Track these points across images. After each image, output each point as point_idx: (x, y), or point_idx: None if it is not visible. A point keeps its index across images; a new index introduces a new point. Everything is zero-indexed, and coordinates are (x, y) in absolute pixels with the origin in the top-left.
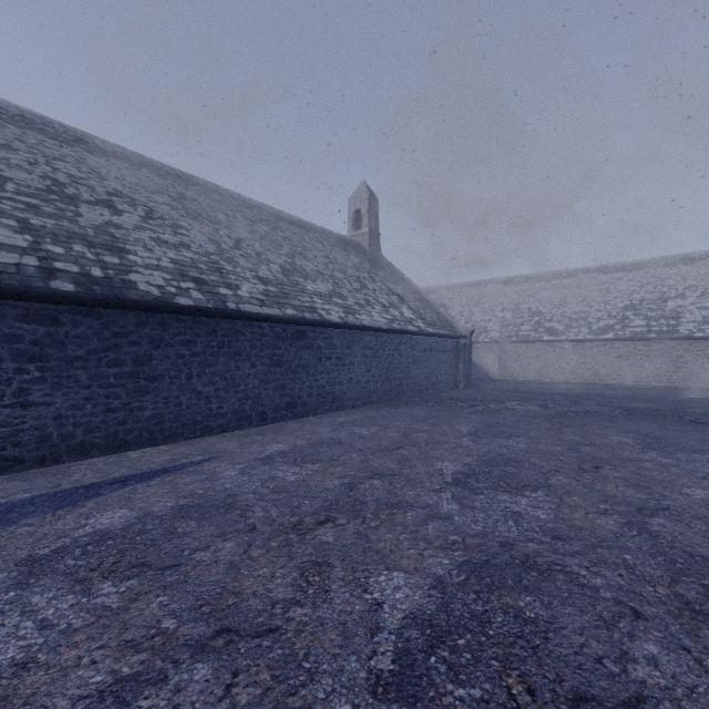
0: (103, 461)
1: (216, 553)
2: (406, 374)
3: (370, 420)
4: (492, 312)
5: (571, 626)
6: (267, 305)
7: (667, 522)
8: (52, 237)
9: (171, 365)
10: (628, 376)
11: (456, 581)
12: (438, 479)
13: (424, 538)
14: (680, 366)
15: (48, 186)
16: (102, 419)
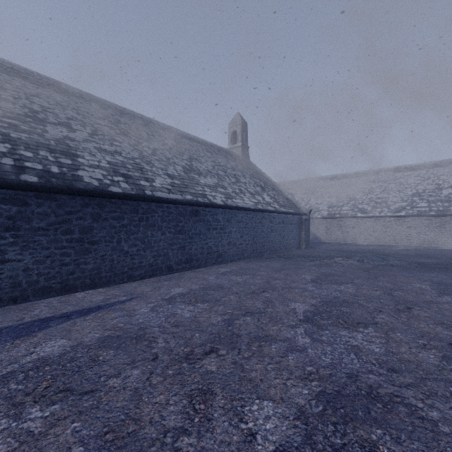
0: (57, 300)
1: (125, 380)
2: (266, 239)
3: (243, 270)
4: (322, 198)
5: None
6: (173, 192)
7: None
8: (25, 145)
9: (106, 233)
10: (415, 240)
11: (316, 411)
12: (293, 316)
13: (286, 369)
14: (451, 233)
15: (25, 113)
16: (58, 270)
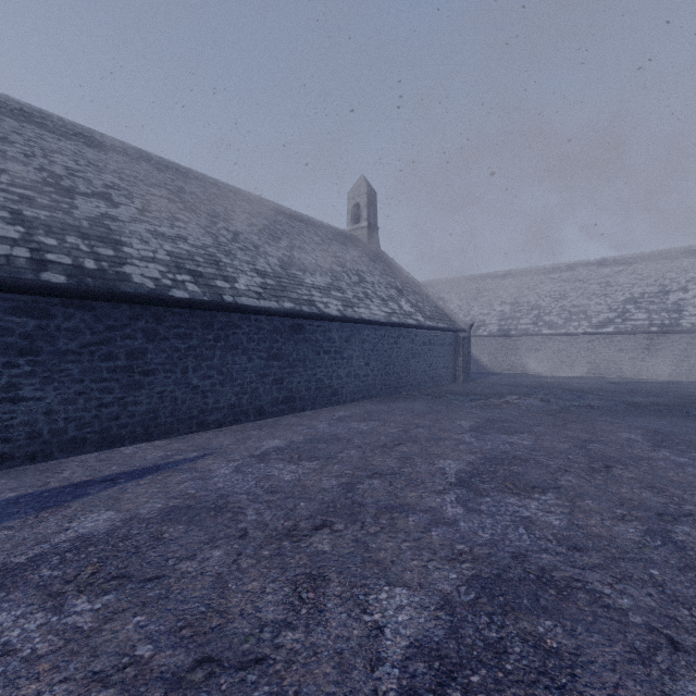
0: (95, 457)
1: (203, 563)
2: (404, 368)
3: (369, 414)
4: (490, 306)
5: (600, 659)
6: (264, 298)
7: (692, 530)
8: (45, 229)
9: (166, 358)
10: (629, 369)
11: (466, 599)
12: (440, 478)
13: (428, 548)
14: (683, 359)
15: (43, 178)
16: (95, 414)
